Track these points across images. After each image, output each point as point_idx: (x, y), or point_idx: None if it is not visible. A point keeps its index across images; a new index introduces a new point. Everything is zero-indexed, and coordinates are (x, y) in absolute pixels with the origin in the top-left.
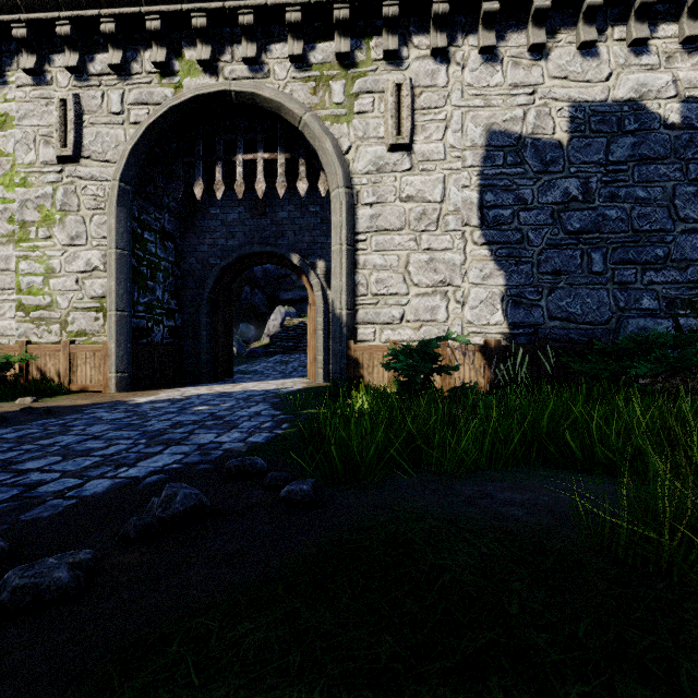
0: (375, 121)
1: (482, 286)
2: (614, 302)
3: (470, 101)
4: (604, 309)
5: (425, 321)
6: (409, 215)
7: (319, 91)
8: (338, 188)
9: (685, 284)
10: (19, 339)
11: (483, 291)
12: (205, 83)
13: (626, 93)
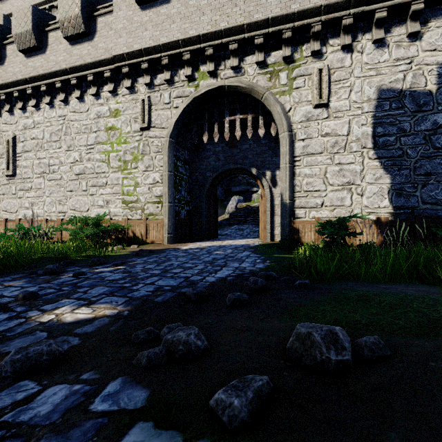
0: (306, 92)
1: (375, 184)
2: None
3: (366, 73)
4: None
5: (337, 206)
6: (327, 144)
7: (272, 79)
8: (284, 132)
9: None
10: (123, 217)
11: (375, 187)
12: (211, 82)
13: None
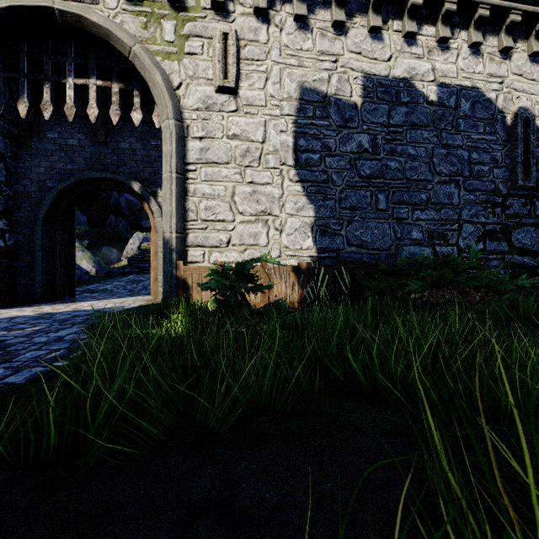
0: (204, 63)
1: (296, 216)
2: (394, 233)
3: (287, 60)
4: (387, 238)
5: (249, 245)
6: (235, 151)
7: (150, 26)
8: (168, 119)
9: (440, 221)
10: None
11: (297, 221)
12: None
13: (402, 73)
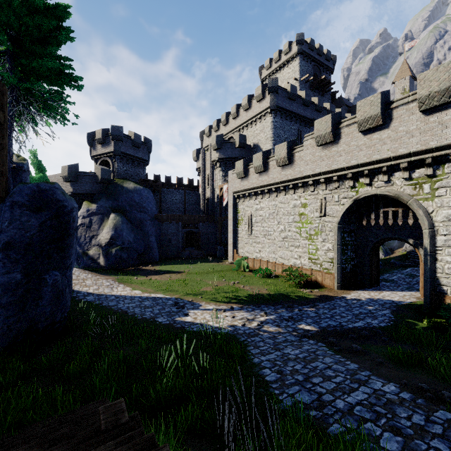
0: (447, 199)
1: None
2: None
3: None
4: None
5: None
6: None
7: (416, 188)
8: (425, 229)
9: None
10: (309, 267)
11: None
12: (367, 189)
13: None
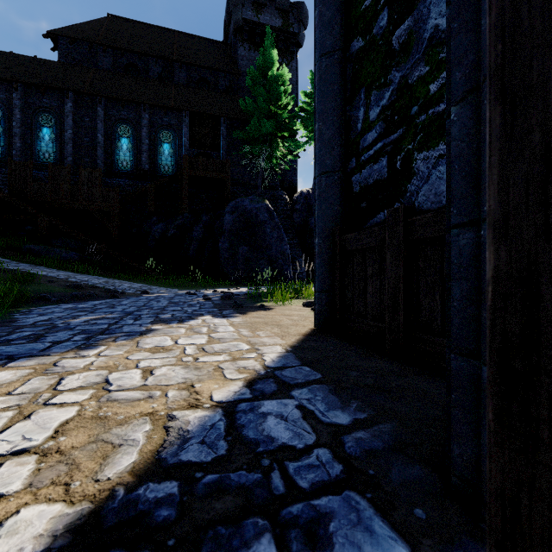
0: None
1: None
2: None
3: None
4: None
5: None
6: None
7: None
8: None
9: None
10: None
11: None
12: None
13: None
